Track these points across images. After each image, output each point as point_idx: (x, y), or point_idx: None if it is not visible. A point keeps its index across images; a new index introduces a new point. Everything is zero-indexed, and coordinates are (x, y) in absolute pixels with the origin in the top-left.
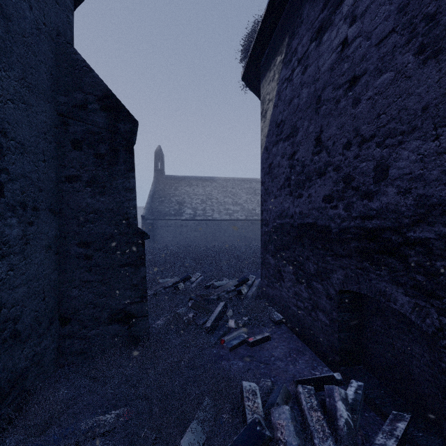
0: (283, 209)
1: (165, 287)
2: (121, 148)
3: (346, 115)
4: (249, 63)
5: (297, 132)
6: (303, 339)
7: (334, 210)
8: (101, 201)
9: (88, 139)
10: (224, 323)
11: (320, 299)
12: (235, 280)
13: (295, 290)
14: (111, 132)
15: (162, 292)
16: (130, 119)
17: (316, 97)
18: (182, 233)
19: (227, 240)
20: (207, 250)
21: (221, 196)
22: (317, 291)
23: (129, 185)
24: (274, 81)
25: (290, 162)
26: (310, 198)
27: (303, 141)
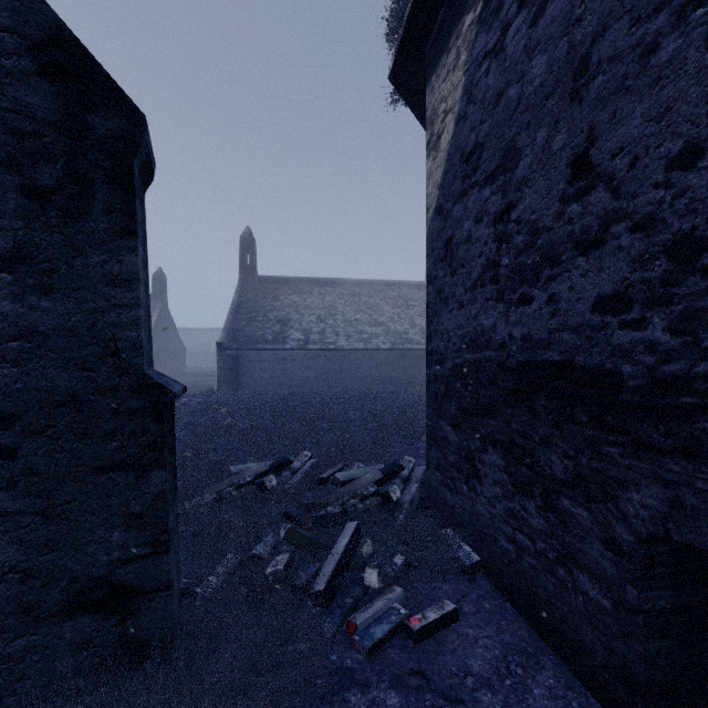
0: (481, 330)
1: (239, 485)
2: (99, 178)
3: (683, 76)
4: (404, 42)
5: (516, 159)
6: (531, 621)
7: (632, 330)
8: (42, 309)
9: (3, 146)
10: (356, 572)
11: (585, 543)
12: (378, 470)
13: (509, 508)
14: (69, 134)
15: (233, 495)
16: (122, 106)
17: (572, 64)
18: (286, 372)
19: (361, 383)
20: (326, 402)
21: (351, 310)
22: (574, 523)
23: (120, 270)
24: (457, 68)
25: (497, 228)
26: (554, 305)
27: (534, 175)
